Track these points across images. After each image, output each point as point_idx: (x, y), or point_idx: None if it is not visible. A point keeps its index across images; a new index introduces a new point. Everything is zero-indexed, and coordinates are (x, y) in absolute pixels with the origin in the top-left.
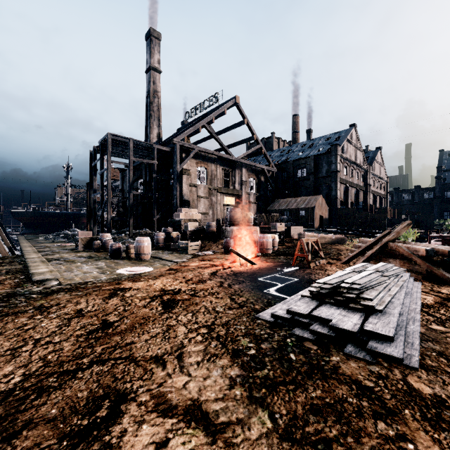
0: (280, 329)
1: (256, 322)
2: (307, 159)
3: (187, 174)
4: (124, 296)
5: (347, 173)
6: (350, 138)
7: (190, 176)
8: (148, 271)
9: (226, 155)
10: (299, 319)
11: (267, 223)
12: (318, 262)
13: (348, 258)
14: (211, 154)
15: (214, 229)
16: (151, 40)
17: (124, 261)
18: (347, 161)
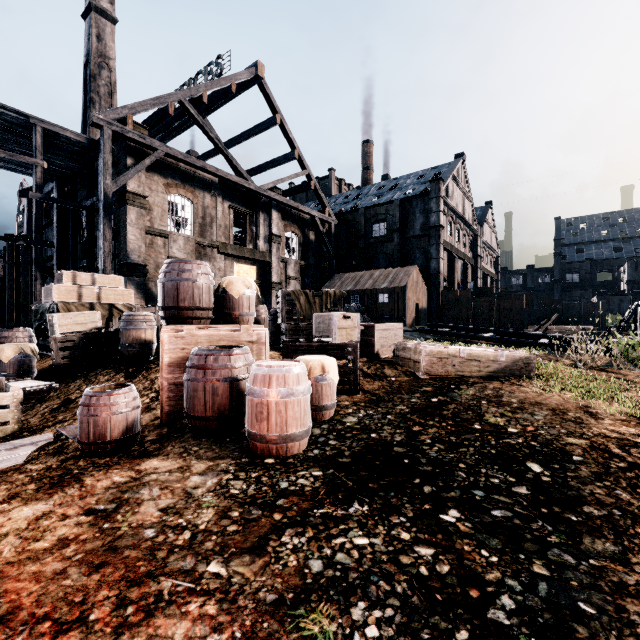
0: None
1: None
2: (389, 206)
3: (139, 204)
4: None
5: (452, 233)
6: (457, 175)
7: (150, 211)
8: None
9: (236, 177)
10: None
11: (308, 316)
12: None
13: None
14: (201, 169)
15: (144, 333)
16: None
17: None
18: (452, 213)
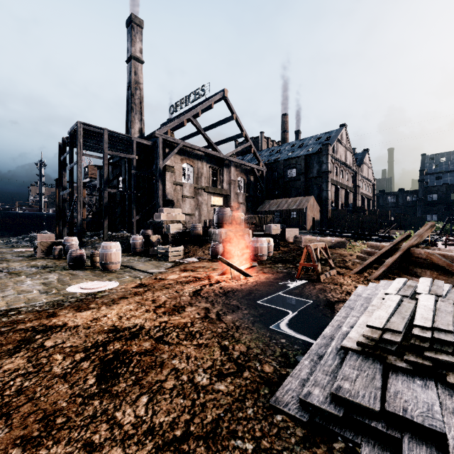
0: (328, 449)
1: (275, 422)
2: (298, 159)
3: (171, 171)
4: (42, 346)
5: (338, 174)
6: (340, 138)
7: (175, 173)
8: (110, 288)
9: (214, 152)
10: (365, 422)
11: (259, 225)
12: (329, 273)
13: (362, 267)
14: (198, 150)
15: (199, 232)
16: (132, 27)
17: (85, 273)
18: (338, 161)
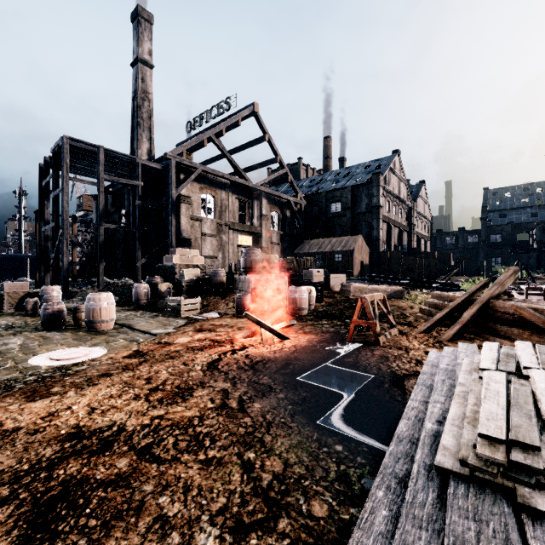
0: None
1: None
2: (343, 191)
3: (187, 202)
4: None
5: (390, 209)
6: (393, 166)
7: (192, 205)
8: (92, 359)
9: (241, 180)
10: None
11: (298, 271)
12: (389, 333)
13: (429, 324)
14: (221, 177)
15: (222, 279)
16: (139, 22)
17: (63, 335)
18: (390, 194)
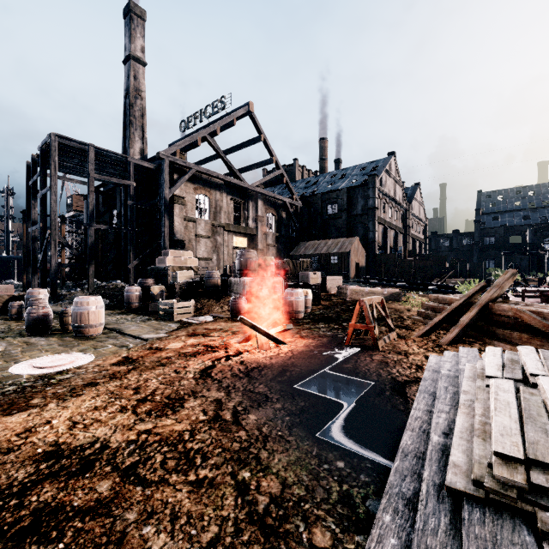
0: None
1: None
2: (339, 192)
3: (180, 203)
4: None
5: (386, 211)
6: (389, 168)
7: (186, 206)
8: (78, 366)
9: (236, 181)
10: None
11: (294, 273)
12: (388, 337)
13: (428, 328)
14: (216, 177)
15: (217, 281)
16: (131, 18)
17: (49, 341)
18: (386, 196)
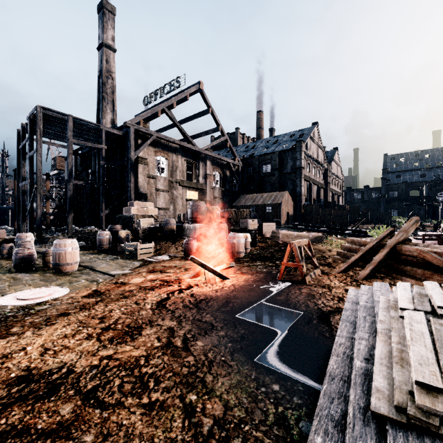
0: None
1: None
2: (272, 155)
3: (143, 163)
4: None
5: (310, 170)
6: (313, 135)
7: (148, 166)
8: (54, 298)
9: (189, 145)
10: None
11: (236, 220)
12: (314, 273)
13: (347, 265)
14: (172, 142)
15: (173, 227)
16: (104, 13)
17: (32, 276)
18: (310, 158)
